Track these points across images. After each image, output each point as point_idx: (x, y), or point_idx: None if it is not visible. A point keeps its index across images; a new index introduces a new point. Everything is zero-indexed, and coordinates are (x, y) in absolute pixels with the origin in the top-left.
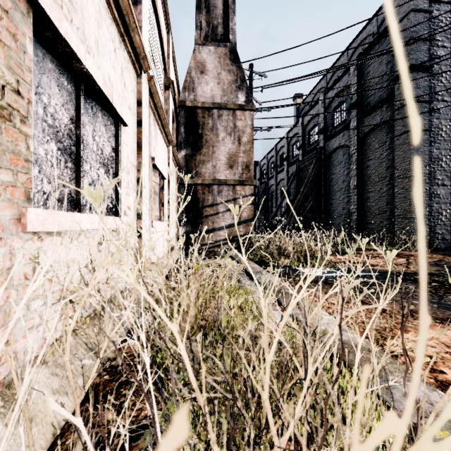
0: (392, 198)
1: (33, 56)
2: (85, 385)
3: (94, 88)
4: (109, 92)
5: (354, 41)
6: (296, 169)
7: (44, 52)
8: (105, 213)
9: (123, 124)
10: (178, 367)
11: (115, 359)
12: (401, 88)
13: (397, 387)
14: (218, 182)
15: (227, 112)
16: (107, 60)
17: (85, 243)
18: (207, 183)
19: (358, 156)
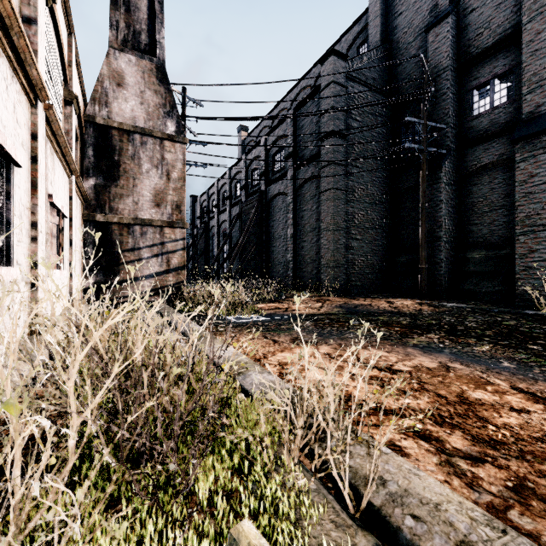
0: (320, 248)
1: None
2: None
3: None
4: (4, 139)
5: (296, 87)
6: (239, 211)
7: None
8: None
9: (16, 165)
10: None
11: (19, 402)
12: (325, 149)
13: (250, 376)
14: (141, 222)
15: (154, 140)
16: None
17: None
18: (126, 222)
19: (294, 205)
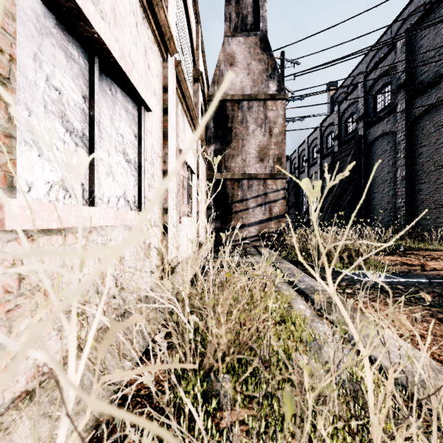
0: None
1: (30, 13)
2: (87, 426)
3: (109, 62)
4: (128, 68)
5: (400, 17)
6: (331, 161)
7: (45, 12)
8: (126, 208)
9: (147, 109)
10: (205, 414)
11: (130, 385)
12: None
13: None
14: (247, 176)
15: (258, 103)
16: (127, 34)
17: (98, 242)
18: (236, 178)
19: (407, 142)
